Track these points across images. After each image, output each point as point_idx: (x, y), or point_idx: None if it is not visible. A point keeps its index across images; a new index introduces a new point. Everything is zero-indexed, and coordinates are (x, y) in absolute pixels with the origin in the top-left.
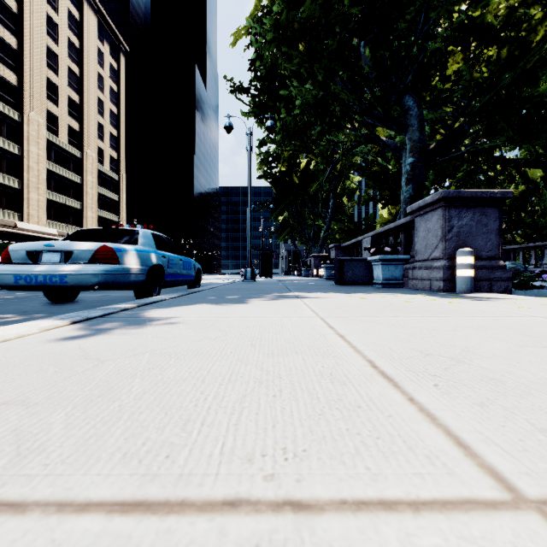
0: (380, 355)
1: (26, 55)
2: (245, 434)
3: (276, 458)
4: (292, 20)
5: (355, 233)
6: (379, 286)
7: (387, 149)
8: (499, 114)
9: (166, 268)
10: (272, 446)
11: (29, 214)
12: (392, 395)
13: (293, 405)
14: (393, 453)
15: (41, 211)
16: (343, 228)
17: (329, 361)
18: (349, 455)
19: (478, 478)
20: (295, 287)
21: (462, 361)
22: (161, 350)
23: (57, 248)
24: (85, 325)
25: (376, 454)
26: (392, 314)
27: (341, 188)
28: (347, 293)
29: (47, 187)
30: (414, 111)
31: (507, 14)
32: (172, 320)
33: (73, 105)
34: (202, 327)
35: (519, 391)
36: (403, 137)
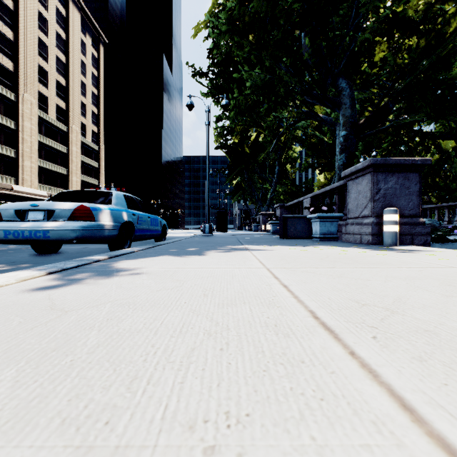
0: (321, 306)
1: (21, 46)
2: (189, 394)
3: (218, 425)
4: (244, 15)
5: (296, 195)
6: (317, 240)
7: (324, 124)
8: (418, 94)
9: (136, 225)
10: (215, 409)
11: (23, 179)
12: (334, 348)
13: (239, 360)
14: (338, 418)
15: (33, 176)
16: (286, 190)
17: (274, 311)
18: (294, 420)
19: (429, 451)
20: (246, 240)
21: (396, 312)
22: (122, 301)
23: (41, 207)
24: (60, 275)
25: (321, 419)
26: (330, 265)
27: (285, 157)
28: (290, 246)
29: (38, 156)
30: (346, 92)
31: (425, 9)
32: (136, 270)
33: (60, 87)
34: (162, 278)
35: (453, 343)
36: (337, 113)
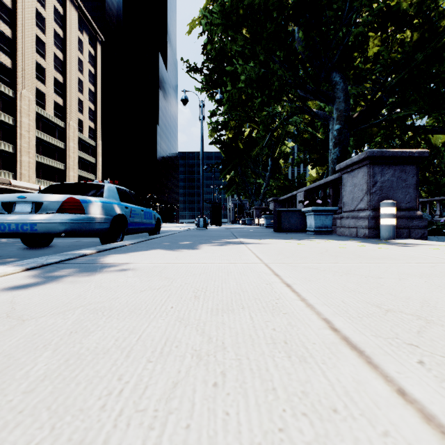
0: (336, 312)
1: (19, 43)
2: None
3: None
4: (238, 8)
5: (289, 189)
6: (311, 233)
7: (317, 119)
8: (412, 88)
9: (128, 218)
10: None
11: (21, 174)
12: (373, 382)
13: (241, 406)
14: None
15: (31, 171)
16: (279, 185)
17: (280, 320)
18: None
19: None
20: (240, 234)
21: (432, 321)
22: (97, 305)
23: (29, 199)
24: (36, 272)
25: None
26: (332, 260)
27: (278, 152)
28: (285, 239)
29: (36, 151)
30: (340, 85)
31: (420, 2)
32: (123, 266)
33: (57, 84)
34: (150, 275)
35: None
36: (331, 108)
